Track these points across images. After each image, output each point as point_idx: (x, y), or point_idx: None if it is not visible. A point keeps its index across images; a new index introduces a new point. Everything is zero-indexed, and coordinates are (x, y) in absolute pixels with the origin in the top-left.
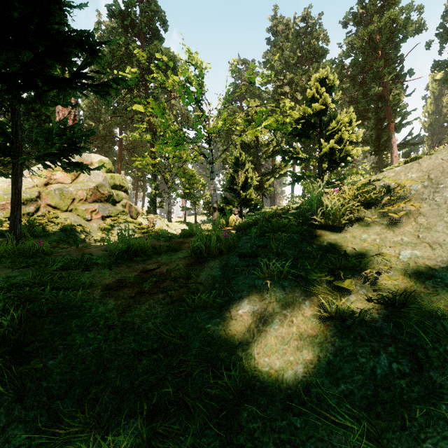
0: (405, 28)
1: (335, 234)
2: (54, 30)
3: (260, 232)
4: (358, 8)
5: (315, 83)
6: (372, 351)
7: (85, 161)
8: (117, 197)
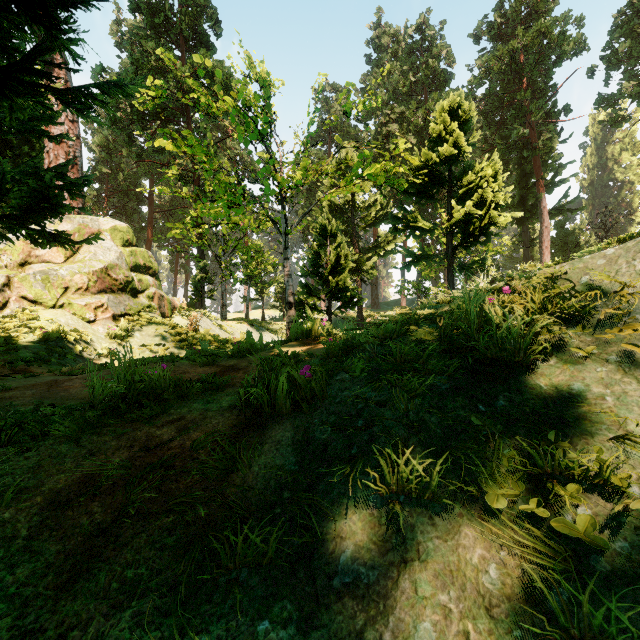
0: (560, 46)
1: (516, 378)
2: None
3: (369, 367)
4: (495, 15)
5: (442, 115)
6: None
7: (88, 228)
8: (139, 283)
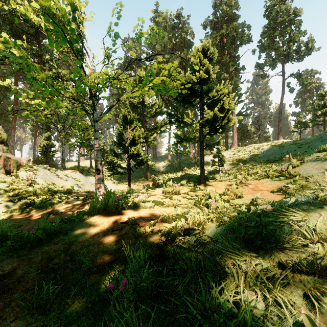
0: (242, 37)
1: None
2: None
3: None
4: (213, 17)
5: (198, 53)
6: None
7: None
8: None
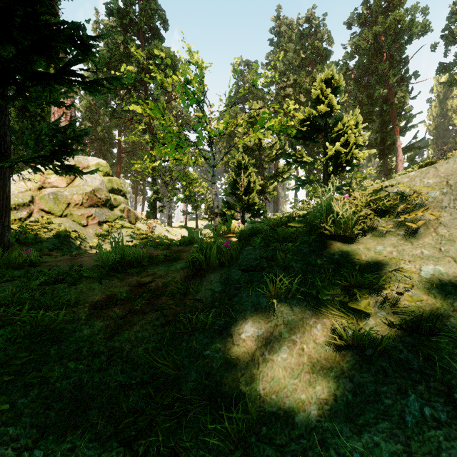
0: (410, 29)
1: (347, 245)
2: (39, 20)
3: (264, 242)
4: (363, 8)
5: (320, 84)
6: (399, 390)
7: (81, 164)
8: (115, 201)
